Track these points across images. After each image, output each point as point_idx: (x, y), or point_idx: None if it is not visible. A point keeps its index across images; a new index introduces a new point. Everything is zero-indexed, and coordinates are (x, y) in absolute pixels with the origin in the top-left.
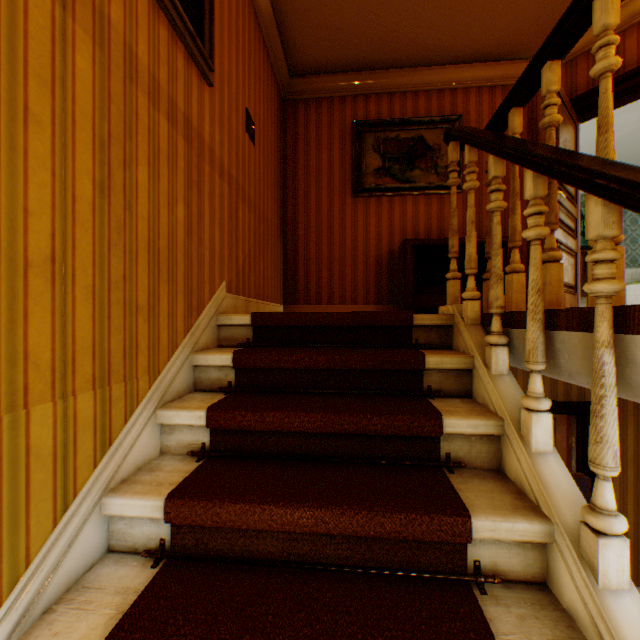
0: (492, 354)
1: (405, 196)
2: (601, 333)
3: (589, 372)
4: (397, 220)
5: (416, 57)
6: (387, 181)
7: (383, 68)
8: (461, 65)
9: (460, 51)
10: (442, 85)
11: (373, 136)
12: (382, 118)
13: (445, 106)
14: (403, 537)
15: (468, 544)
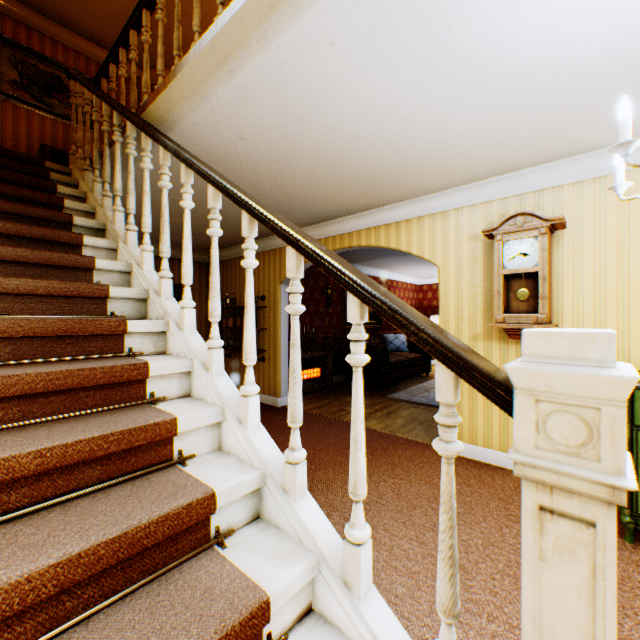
0: (87, 174)
1: (46, 116)
2: (106, 142)
3: (112, 166)
4: (38, 132)
5: (56, 15)
6: (27, 97)
7: (23, 3)
8: (95, 44)
9: (93, 34)
10: (80, 49)
11: (12, 52)
12: (22, 43)
13: (83, 66)
14: (35, 200)
15: (65, 212)
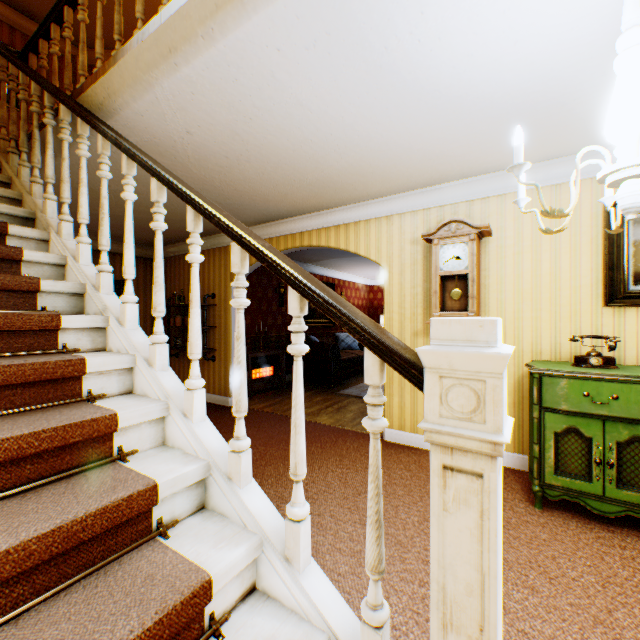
0: (12, 157)
1: None
2: (36, 124)
3: (42, 150)
4: None
5: None
6: None
7: None
8: (21, 14)
9: (19, 3)
10: (3, 17)
11: None
12: None
13: (6, 36)
14: None
15: None
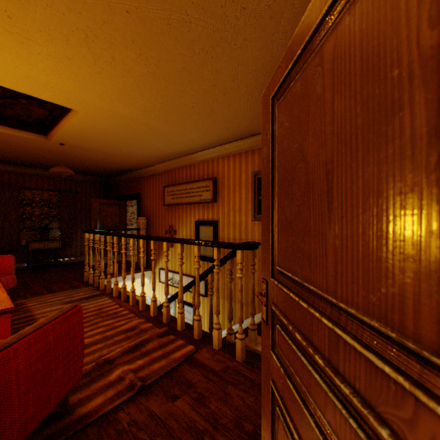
0: None
1: None
2: None
3: None
4: None
5: None
6: None
7: None
8: None
9: None
10: None
11: None
12: None
13: None
14: None
15: None
